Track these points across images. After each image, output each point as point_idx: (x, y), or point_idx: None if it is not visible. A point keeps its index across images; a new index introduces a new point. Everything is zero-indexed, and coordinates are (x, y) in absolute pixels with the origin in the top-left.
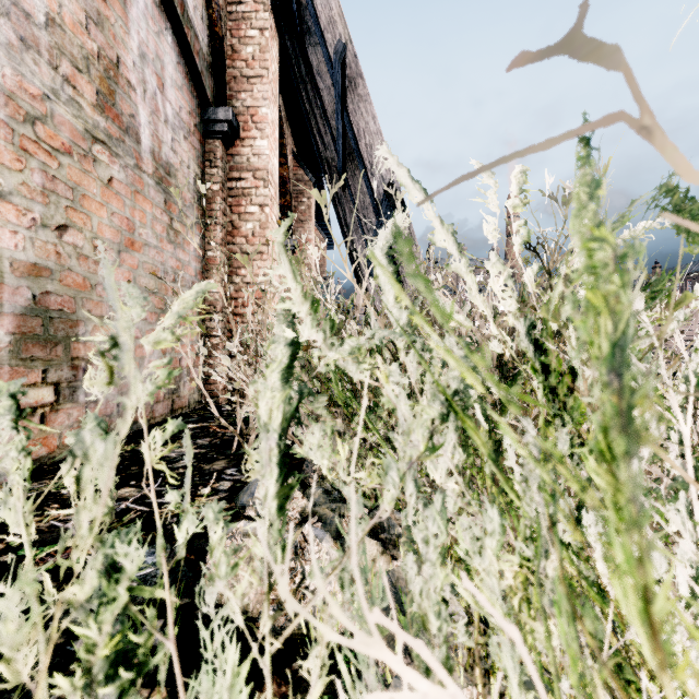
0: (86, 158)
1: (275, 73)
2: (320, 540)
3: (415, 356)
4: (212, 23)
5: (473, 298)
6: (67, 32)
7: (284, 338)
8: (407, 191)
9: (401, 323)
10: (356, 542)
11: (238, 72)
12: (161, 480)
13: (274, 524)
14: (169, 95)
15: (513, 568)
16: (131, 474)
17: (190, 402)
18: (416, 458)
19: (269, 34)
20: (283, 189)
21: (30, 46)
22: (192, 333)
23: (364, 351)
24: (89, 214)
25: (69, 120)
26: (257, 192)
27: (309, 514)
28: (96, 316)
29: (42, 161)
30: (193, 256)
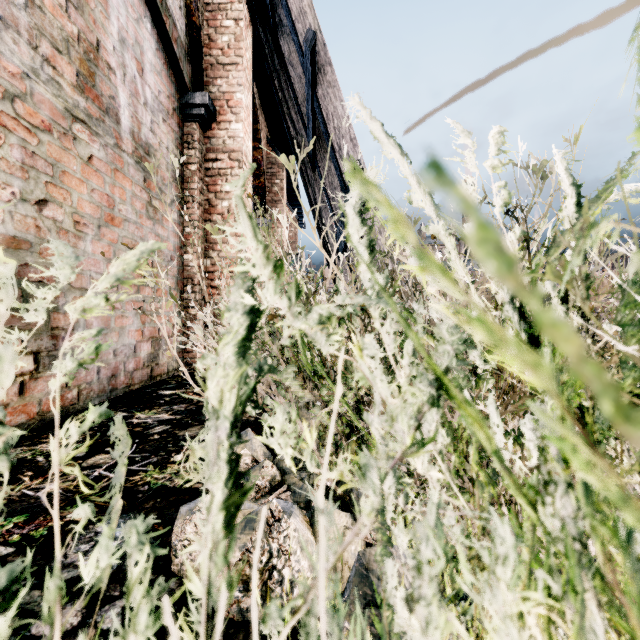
0: (66, 136)
1: (249, 61)
2: (288, 515)
3: (392, 326)
4: (190, 13)
5: (453, 263)
6: (46, 14)
7: (242, 305)
8: (382, 146)
9: (376, 289)
10: (326, 570)
11: (214, 60)
12: (135, 446)
13: (219, 547)
14: (149, 79)
15: (537, 610)
16: (107, 440)
17: (169, 369)
18: (401, 453)
19: (243, 24)
20: (257, 171)
21: (9, 25)
22: (167, 304)
23: (334, 320)
24: (68, 190)
25: (49, 99)
26: (232, 172)
27: (253, 576)
28: (76, 287)
29: (21, 137)
30: (172, 231)
